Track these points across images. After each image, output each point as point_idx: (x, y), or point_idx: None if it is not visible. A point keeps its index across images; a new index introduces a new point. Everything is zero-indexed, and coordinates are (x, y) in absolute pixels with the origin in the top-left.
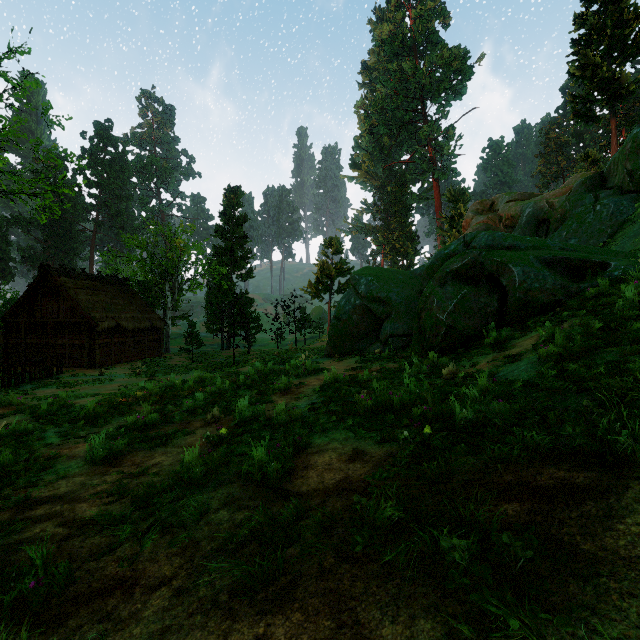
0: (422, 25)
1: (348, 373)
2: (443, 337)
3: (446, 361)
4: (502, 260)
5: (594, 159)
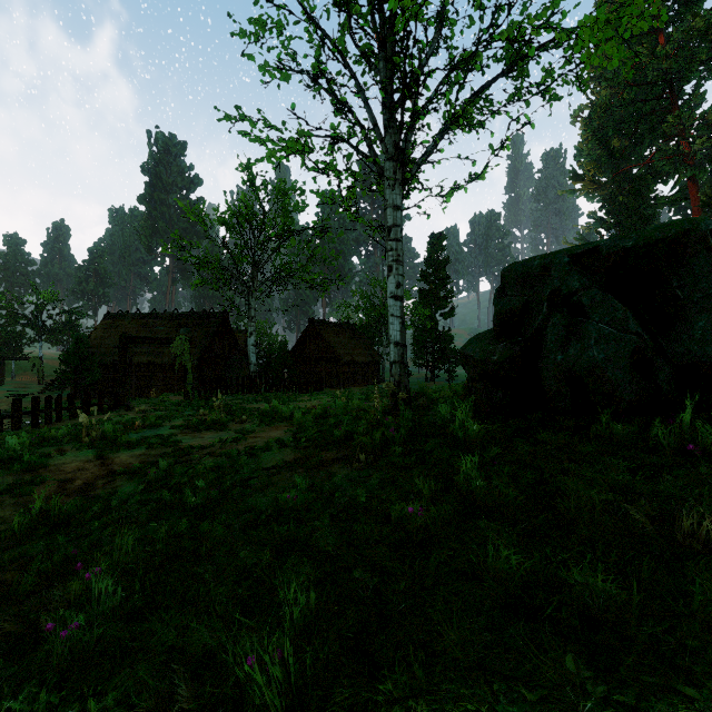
0: None
1: None
2: None
3: None
4: None
5: None
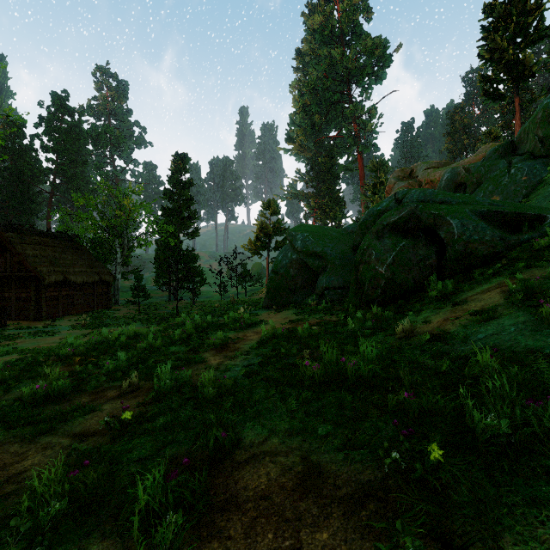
0: (348, 18)
1: (286, 326)
2: (382, 290)
3: (390, 315)
4: (439, 213)
5: (496, 135)
